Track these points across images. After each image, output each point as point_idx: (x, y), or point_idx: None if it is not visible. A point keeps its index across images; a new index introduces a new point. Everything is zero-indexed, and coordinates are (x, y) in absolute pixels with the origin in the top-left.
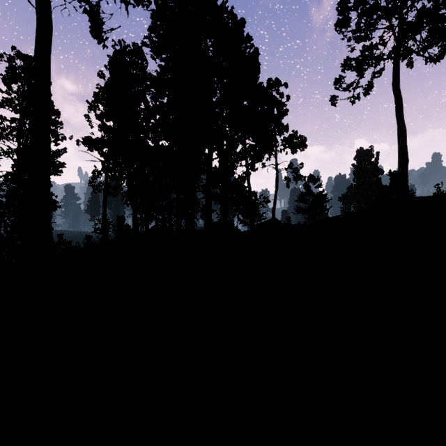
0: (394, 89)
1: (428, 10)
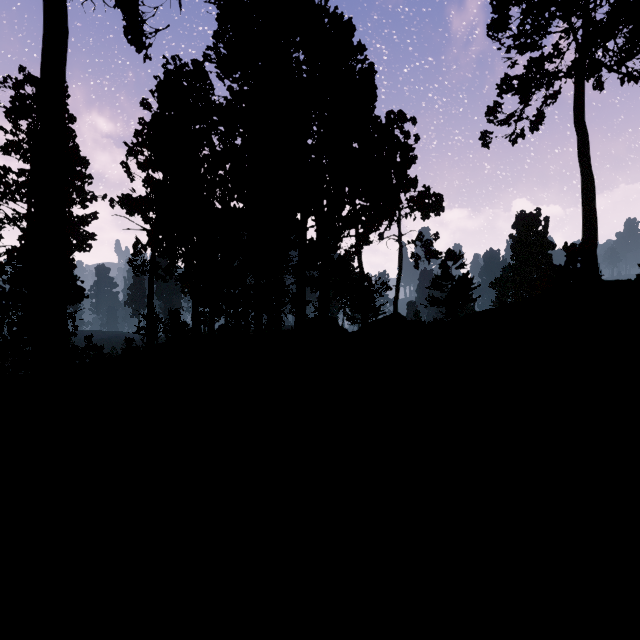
0: (575, 121)
1: (628, 3)
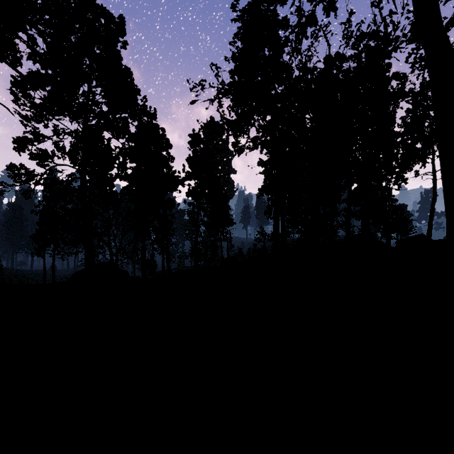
0: None
1: None
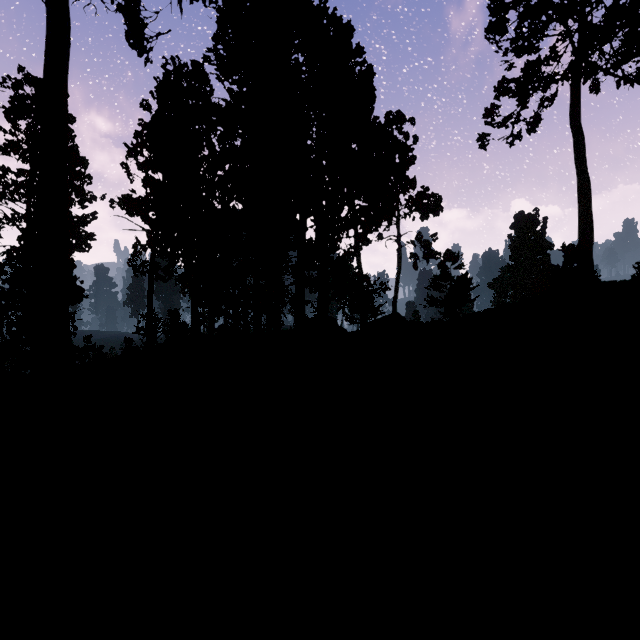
0: (572, 124)
1: (623, 7)
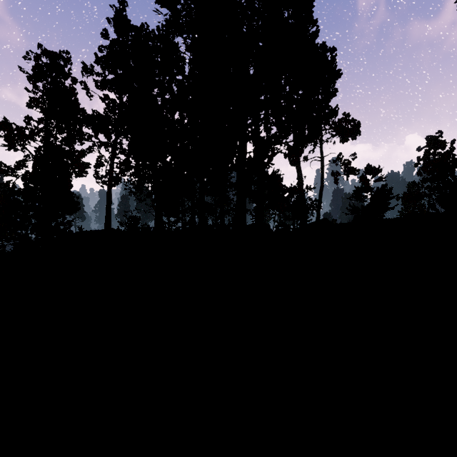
0: None
1: None
